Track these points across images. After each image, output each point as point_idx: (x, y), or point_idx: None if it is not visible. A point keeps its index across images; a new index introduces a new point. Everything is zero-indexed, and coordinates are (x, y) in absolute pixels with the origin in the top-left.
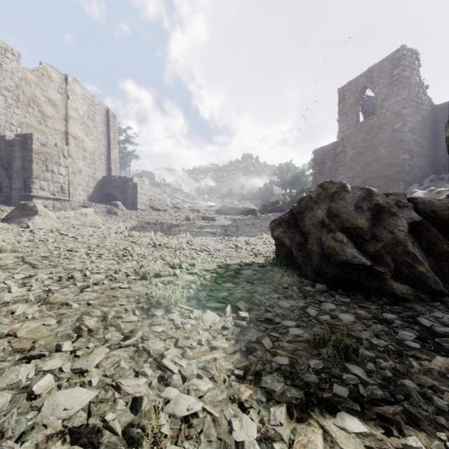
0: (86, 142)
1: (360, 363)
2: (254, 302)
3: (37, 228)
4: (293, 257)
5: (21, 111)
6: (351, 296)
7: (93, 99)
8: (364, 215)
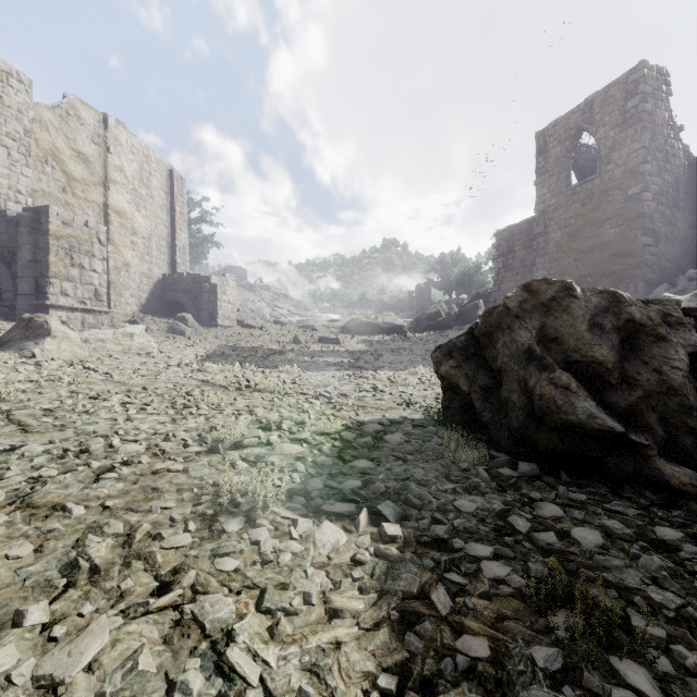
0: (137, 220)
1: (640, 655)
2: (410, 502)
3: (49, 358)
4: (474, 411)
5: (33, 172)
6: (586, 487)
7: (148, 154)
8: (607, 340)
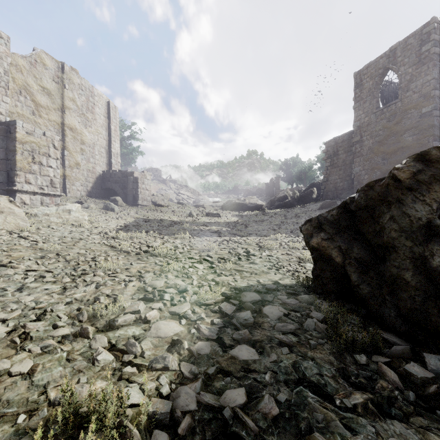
0: (85, 134)
1: None
2: None
3: None
4: (347, 282)
5: (11, 100)
6: None
7: (93, 90)
8: None
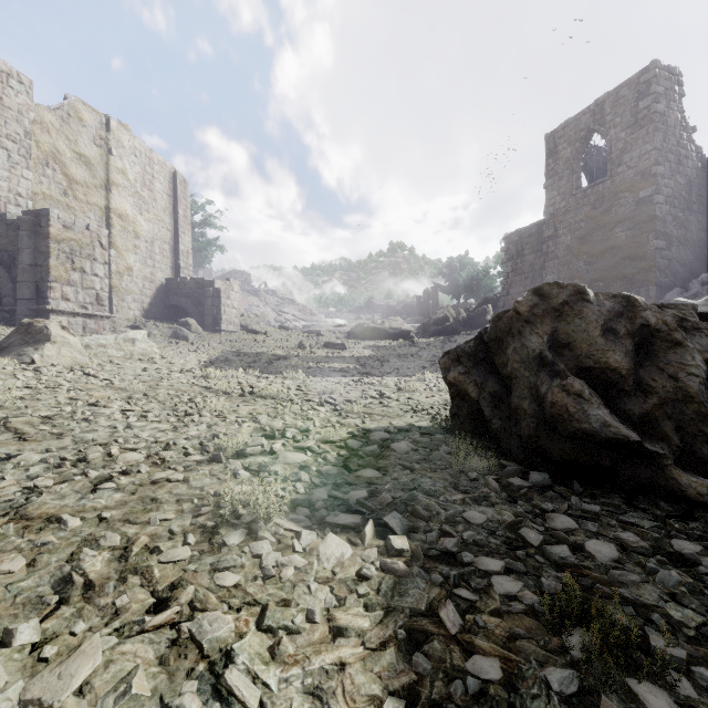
0: (140, 223)
1: (660, 678)
2: (417, 513)
3: (48, 364)
4: (483, 419)
5: (34, 175)
6: (600, 498)
7: (151, 156)
8: (621, 346)
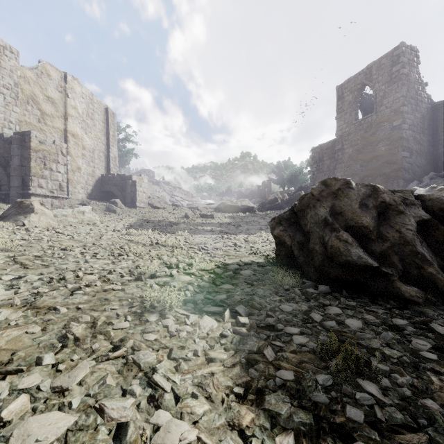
0: (85, 140)
1: (373, 378)
2: (254, 306)
3: (33, 226)
4: (294, 257)
5: (20, 109)
6: (357, 299)
7: (92, 98)
8: (369, 213)
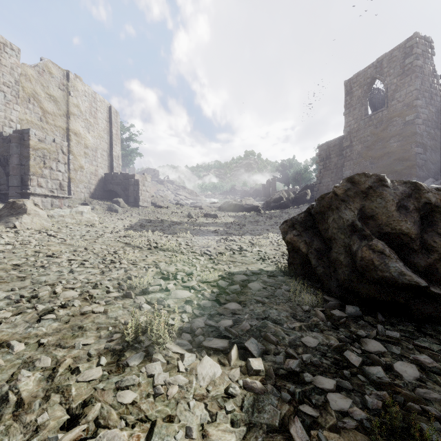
0: (88, 138)
1: None
2: (269, 338)
3: (25, 228)
4: (310, 266)
5: (21, 108)
6: (397, 325)
7: (95, 96)
8: (410, 217)
